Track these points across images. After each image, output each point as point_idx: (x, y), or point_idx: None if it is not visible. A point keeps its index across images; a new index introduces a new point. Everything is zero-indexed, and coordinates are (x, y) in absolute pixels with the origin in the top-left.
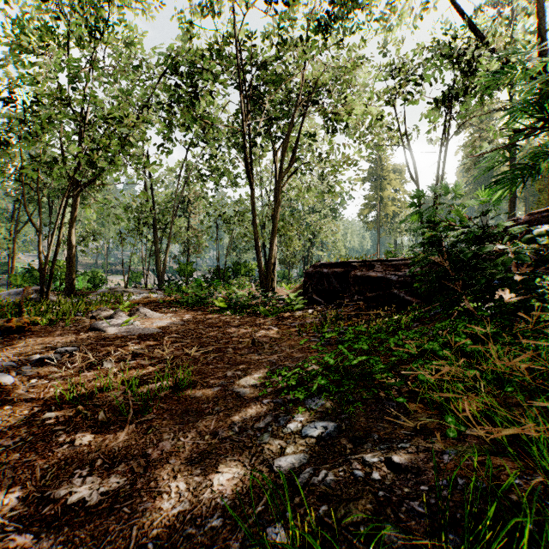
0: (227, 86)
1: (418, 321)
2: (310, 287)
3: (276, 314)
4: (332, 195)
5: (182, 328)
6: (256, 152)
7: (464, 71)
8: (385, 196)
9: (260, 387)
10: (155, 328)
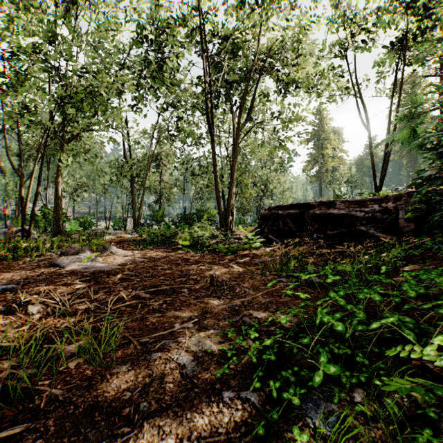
0: (190, 48)
1: (401, 259)
2: (265, 228)
3: (235, 252)
4: (283, 148)
5: (141, 265)
6: (217, 115)
7: (420, 15)
8: (326, 154)
9: (218, 356)
10: (115, 264)
